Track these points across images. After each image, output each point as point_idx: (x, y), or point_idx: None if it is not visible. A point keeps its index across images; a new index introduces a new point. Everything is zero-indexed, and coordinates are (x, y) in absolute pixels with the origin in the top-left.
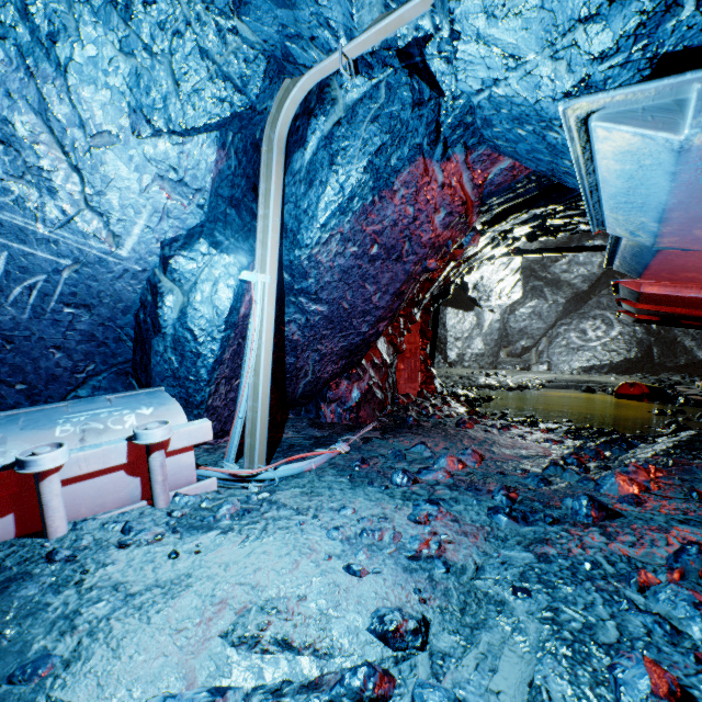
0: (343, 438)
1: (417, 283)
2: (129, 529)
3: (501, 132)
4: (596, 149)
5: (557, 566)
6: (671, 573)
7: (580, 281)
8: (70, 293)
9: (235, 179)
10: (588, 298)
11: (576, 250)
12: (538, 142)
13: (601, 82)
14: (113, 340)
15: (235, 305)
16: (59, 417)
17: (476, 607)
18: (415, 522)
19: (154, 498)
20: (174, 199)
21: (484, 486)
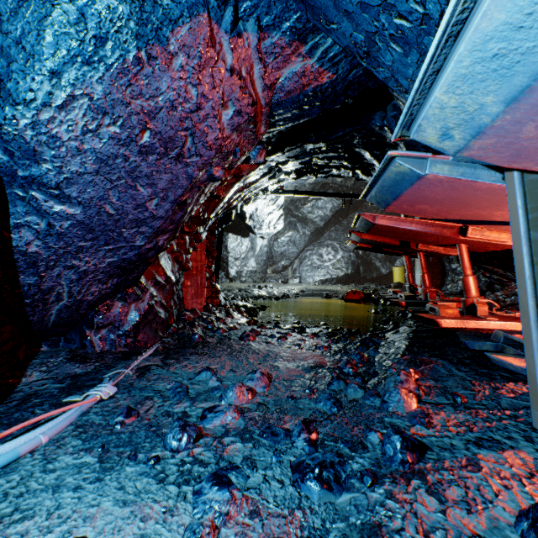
0: (112, 373)
1: (202, 194)
2: None
3: None
4: None
5: None
6: None
7: (319, 220)
8: None
9: None
10: (324, 232)
11: (321, 195)
12: None
13: None
14: None
15: None
16: None
17: None
18: None
19: None
20: None
21: (279, 424)
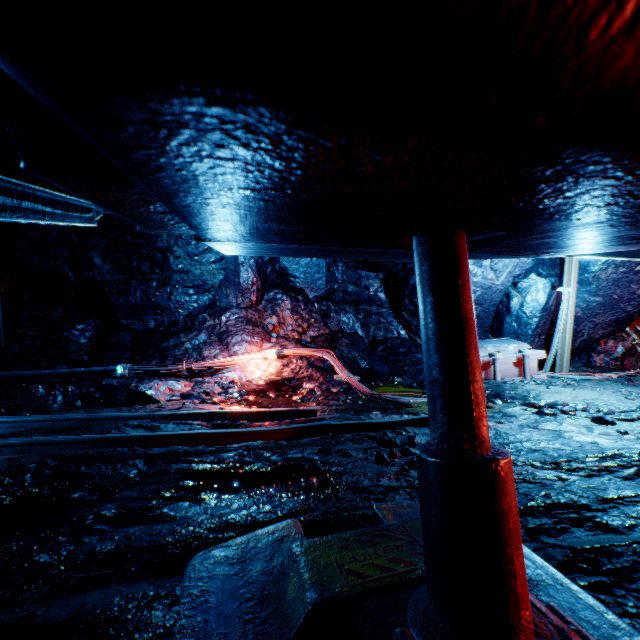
0: (611, 373)
1: None
2: (524, 381)
3: None
4: None
5: None
6: None
7: None
8: (476, 300)
9: None
10: None
11: None
12: None
13: None
14: (485, 317)
15: (547, 301)
16: (481, 345)
17: None
18: None
19: (525, 376)
20: (521, 259)
21: None
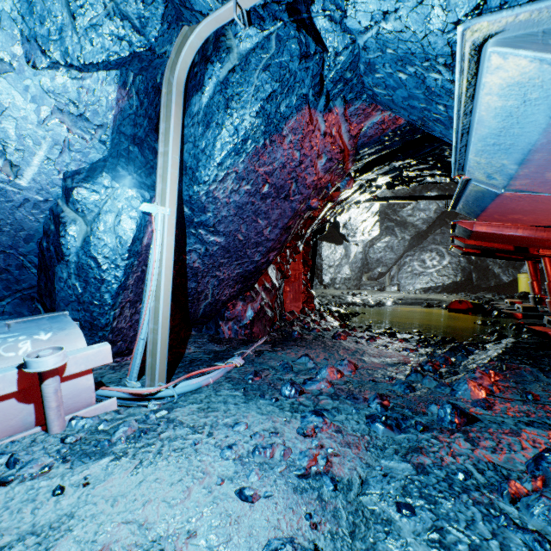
0: (239, 352)
1: (302, 219)
2: (14, 462)
3: (382, 77)
4: (483, 83)
5: (434, 478)
6: (535, 481)
7: (421, 223)
8: None
9: (137, 118)
10: (426, 236)
11: (420, 198)
12: (416, 86)
13: (496, 9)
14: (16, 267)
15: (138, 235)
16: None
17: (365, 528)
18: (303, 436)
19: (47, 424)
20: (76, 133)
21: (360, 394)
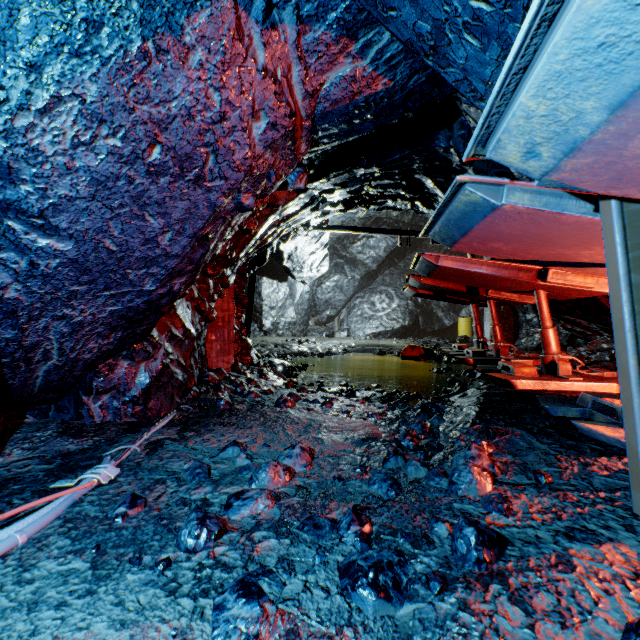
0: (115, 449)
1: (228, 227)
2: None
3: None
4: None
5: None
6: None
7: (371, 261)
8: None
9: None
10: (376, 276)
11: (374, 231)
12: None
13: None
14: None
15: None
16: None
17: None
18: None
19: None
20: None
21: (324, 513)
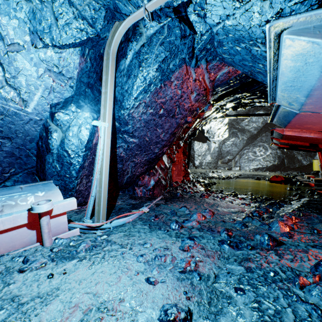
0: (146, 204)
1: (182, 128)
2: (27, 260)
3: (227, 49)
4: (282, 53)
5: (256, 274)
6: (315, 277)
7: (253, 129)
8: None
9: (90, 73)
10: (257, 137)
11: (252, 115)
12: (246, 54)
13: (288, 14)
14: (25, 156)
15: (90, 138)
16: None
17: (216, 300)
18: (182, 250)
19: (43, 241)
20: (57, 82)
21: (215, 228)
